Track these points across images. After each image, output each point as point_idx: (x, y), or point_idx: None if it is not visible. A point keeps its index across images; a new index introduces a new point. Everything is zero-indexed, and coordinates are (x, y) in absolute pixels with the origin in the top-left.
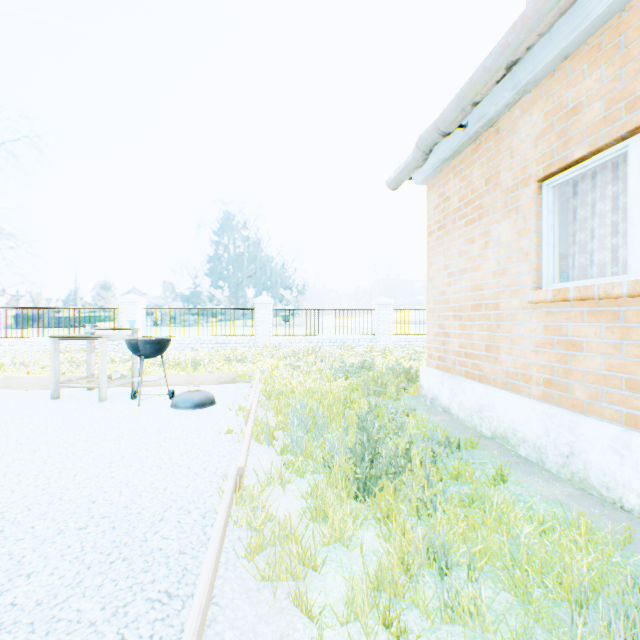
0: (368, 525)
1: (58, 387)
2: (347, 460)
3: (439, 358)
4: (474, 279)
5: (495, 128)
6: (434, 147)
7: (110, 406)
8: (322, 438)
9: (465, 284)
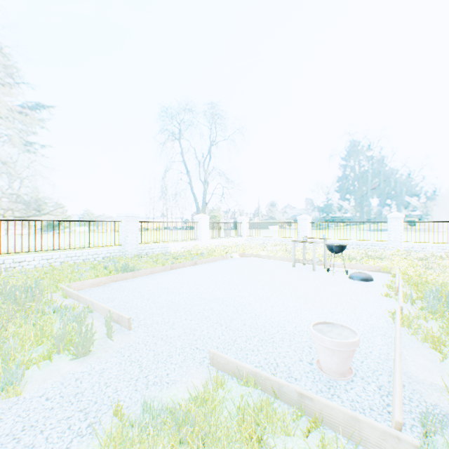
0: None
1: (294, 262)
2: None
3: None
4: None
5: None
6: None
7: (318, 273)
8: None
9: None
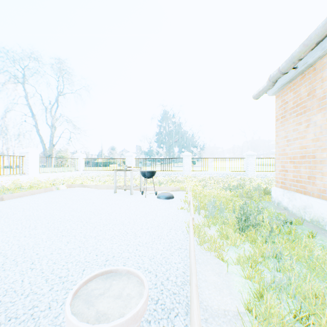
0: (245, 243)
1: (116, 188)
2: (234, 221)
3: (282, 182)
4: (301, 143)
5: (313, 67)
6: (278, 79)
7: (135, 196)
8: (222, 213)
9: (296, 145)
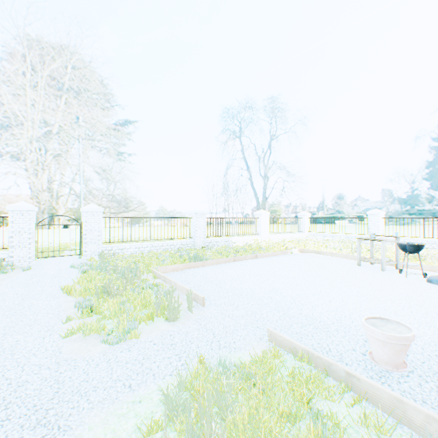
0: None
1: (359, 260)
2: None
3: None
4: None
5: None
6: None
7: (388, 274)
8: None
9: None
